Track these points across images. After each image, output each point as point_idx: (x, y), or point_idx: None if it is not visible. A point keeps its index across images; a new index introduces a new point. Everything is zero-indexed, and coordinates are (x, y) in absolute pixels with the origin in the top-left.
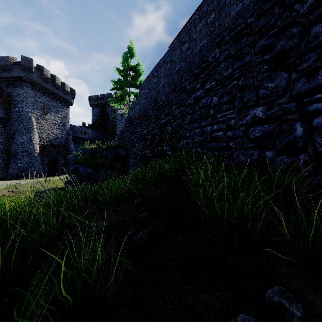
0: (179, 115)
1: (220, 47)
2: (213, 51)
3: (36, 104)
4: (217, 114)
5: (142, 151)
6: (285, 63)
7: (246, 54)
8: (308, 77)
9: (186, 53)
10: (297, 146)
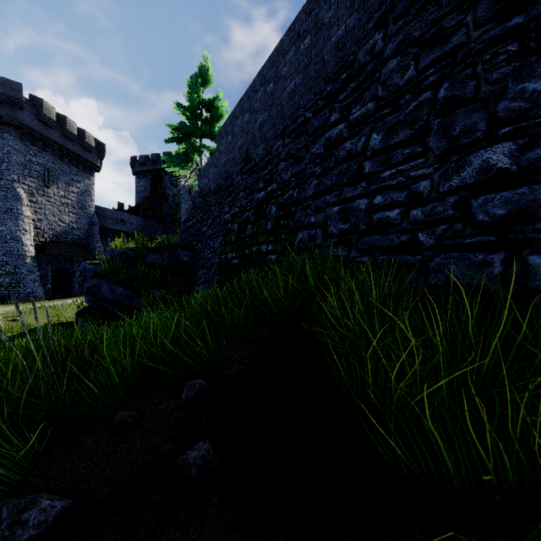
0: (294, 180)
1: (384, 28)
2: (368, 39)
3: (29, 167)
4: (382, 171)
5: (221, 254)
6: None
7: (453, 29)
8: None
9: (309, 55)
10: None
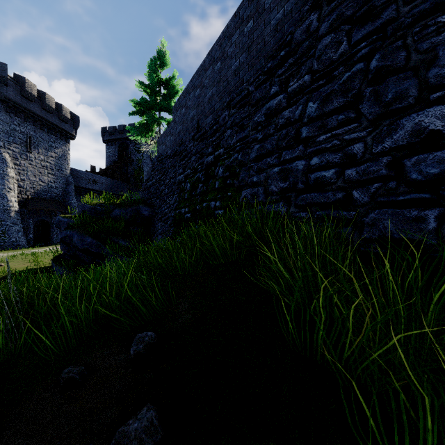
0: (239, 145)
1: (318, 10)
2: (304, 20)
3: (13, 135)
4: (317, 135)
5: (176, 209)
6: None
7: (383, 6)
8: None
9: (251, 37)
10: None
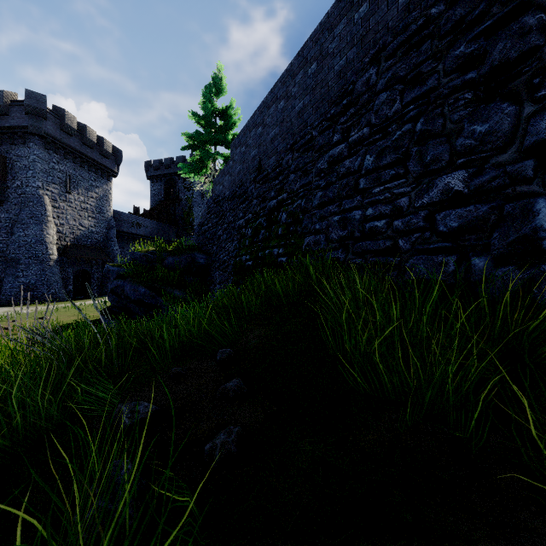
0: (302, 191)
1: (377, 65)
2: (365, 72)
3: (52, 174)
4: (373, 187)
5: (236, 257)
6: (509, 85)
7: (428, 74)
8: None
9: (315, 79)
10: (540, 247)
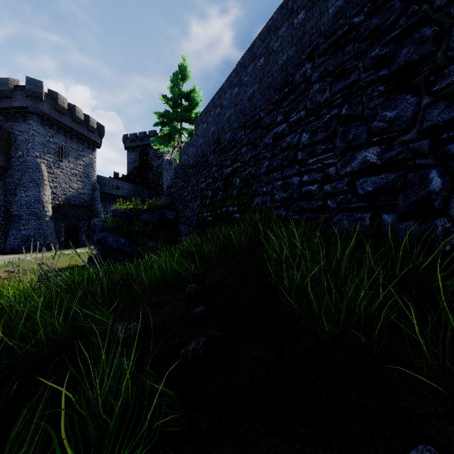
0: (252, 161)
1: (312, 61)
2: (302, 66)
3: (48, 146)
4: (308, 159)
5: (199, 213)
6: (412, 81)
7: (351, 70)
8: (448, 101)
9: (263, 71)
10: (432, 206)
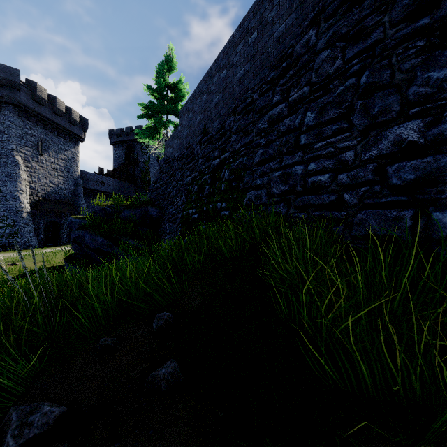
0: (244, 150)
1: (316, 26)
2: (304, 35)
3: (25, 138)
4: (315, 143)
5: (183, 210)
6: None
7: (372, 28)
8: None
9: (255, 47)
10: None
